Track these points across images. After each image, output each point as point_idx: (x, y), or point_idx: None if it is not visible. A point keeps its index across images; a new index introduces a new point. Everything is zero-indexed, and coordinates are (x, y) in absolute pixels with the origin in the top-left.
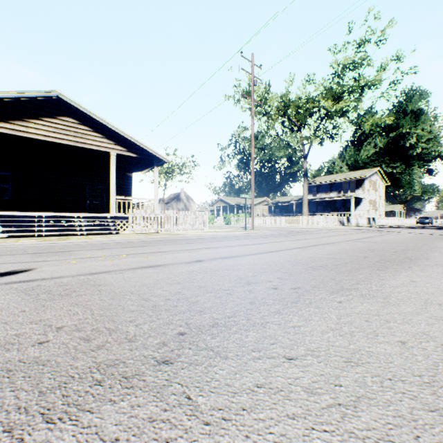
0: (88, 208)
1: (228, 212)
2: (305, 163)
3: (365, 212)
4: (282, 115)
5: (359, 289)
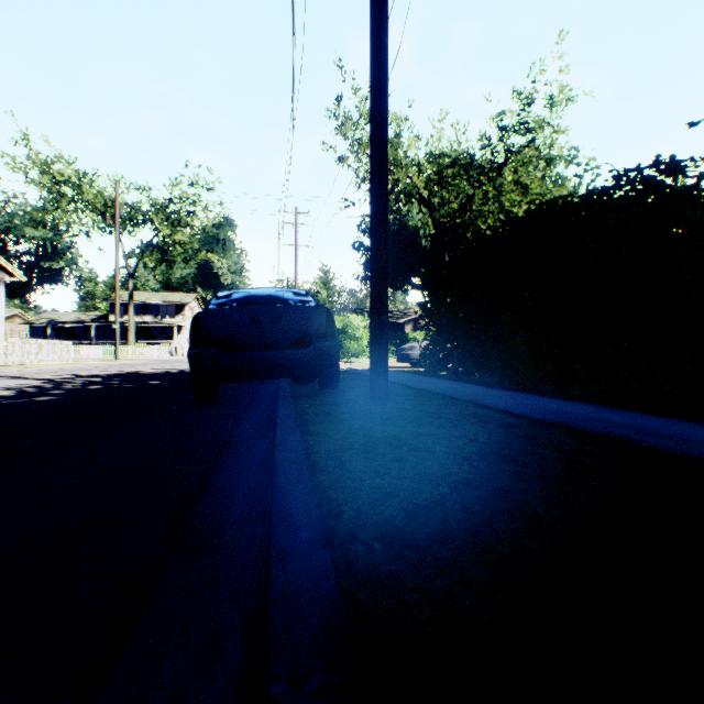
0: None
1: None
2: (132, 282)
3: (186, 341)
4: (100, 214)
5: None
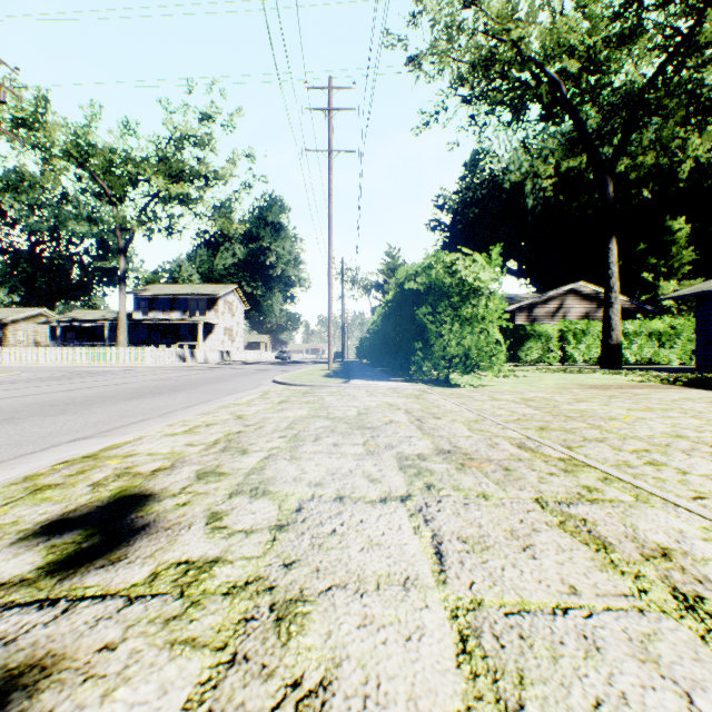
0: None
1: None
2: (124, 260)
3: (219, 343)
4: (77, 165)
5: (80, 412)
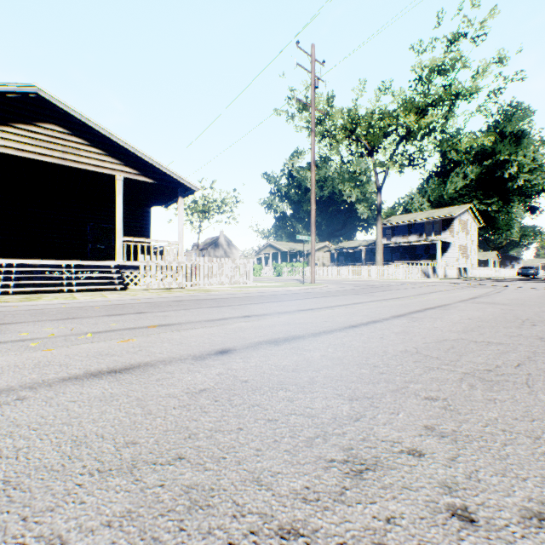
0: (90, 254)
1: (279, 260)
2: (379, 196)
3: (453, 260)
4: (349, 135)
5: None
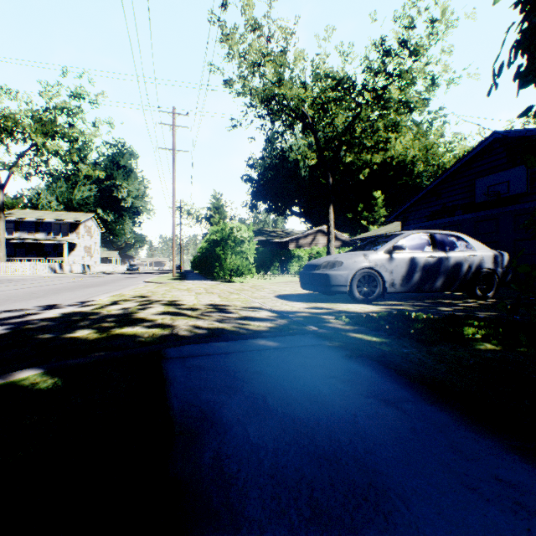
0: None
1: None
2: (3, 194)
3: (81, 258)
4: None
5: (78, 291)
